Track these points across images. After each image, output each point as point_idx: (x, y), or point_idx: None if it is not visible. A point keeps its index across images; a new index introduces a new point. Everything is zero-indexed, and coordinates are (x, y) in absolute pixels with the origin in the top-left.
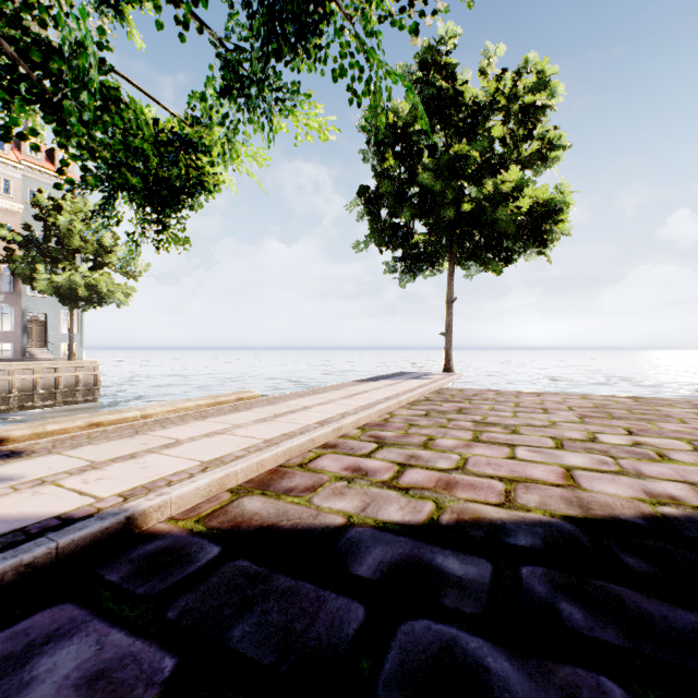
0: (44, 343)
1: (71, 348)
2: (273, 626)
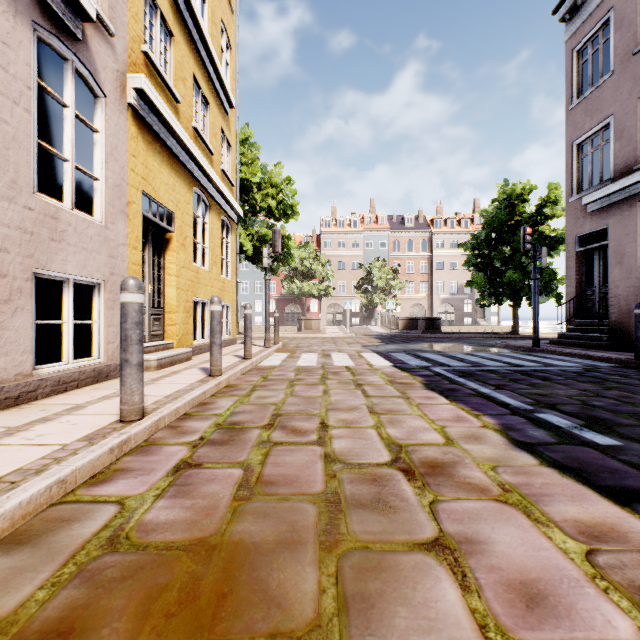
0: (482, 317)
1: (497, 320)
2: (547, 338)
